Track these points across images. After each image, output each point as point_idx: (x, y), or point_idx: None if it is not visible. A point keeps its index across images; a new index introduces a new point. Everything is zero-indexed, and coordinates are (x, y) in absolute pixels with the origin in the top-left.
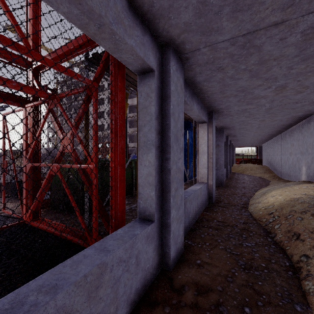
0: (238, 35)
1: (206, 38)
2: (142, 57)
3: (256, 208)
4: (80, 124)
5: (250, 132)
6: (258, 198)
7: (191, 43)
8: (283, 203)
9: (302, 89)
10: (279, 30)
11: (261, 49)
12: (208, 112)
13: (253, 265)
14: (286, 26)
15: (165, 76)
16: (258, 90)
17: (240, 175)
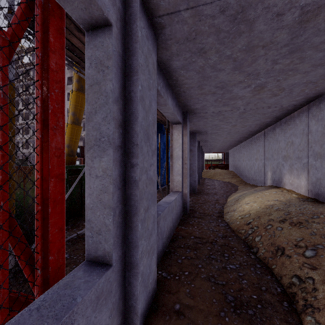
0: None
1: None
2: None
3: (232, 218)
4: (31, 123)
5: (221, 138)
6: (233, 206)
7: None
8: (259, 211)
9: (278, 91)
10: None
11: (252, 28)
12: (183, 112)
13: (244, 300)
14: None
15: (129, 40)
16: (238, 88)
17: (210, 181)
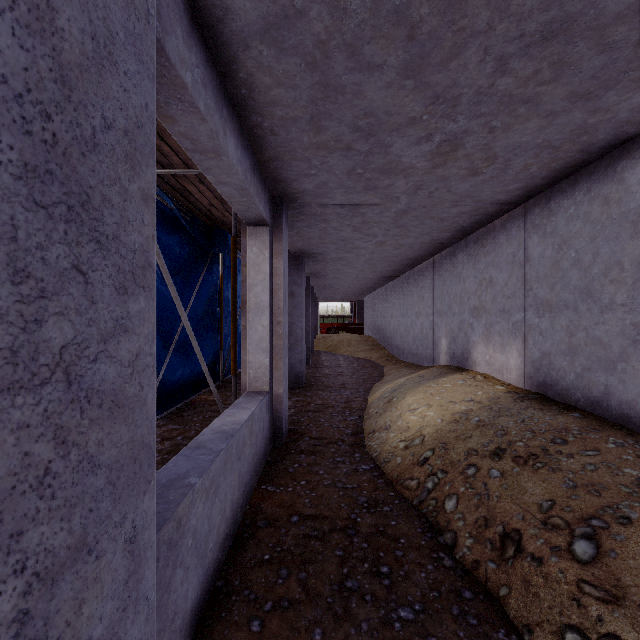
0: None
1: None
2: None
3: (385, 447)
4: None
5: (352, 270)
6: (382, 416)
7: None
8: (443, 431)
9: (483, 162)
10: None
11: None
12: (273, 197)
13: None
14: None
15: None
16: (404, 139)
17: (331, 358)
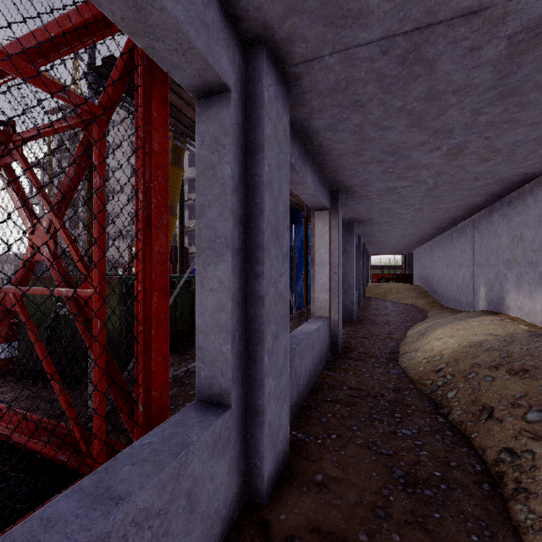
0: (397, 31)
1: (335, 32)
2: (203, 53)
3: (412, 361)
4: None
5: (397, 230)
6: (415, 343)
7: (305, 43)
8: (458, 352)
9: (489, 154)
10: (472, 28)
11: (434, 69)
12: (331, 190)
13: (420, 476)
14: (485, 20)
15: (252, 105)
16: (419, 152)
17: (379, 302)
